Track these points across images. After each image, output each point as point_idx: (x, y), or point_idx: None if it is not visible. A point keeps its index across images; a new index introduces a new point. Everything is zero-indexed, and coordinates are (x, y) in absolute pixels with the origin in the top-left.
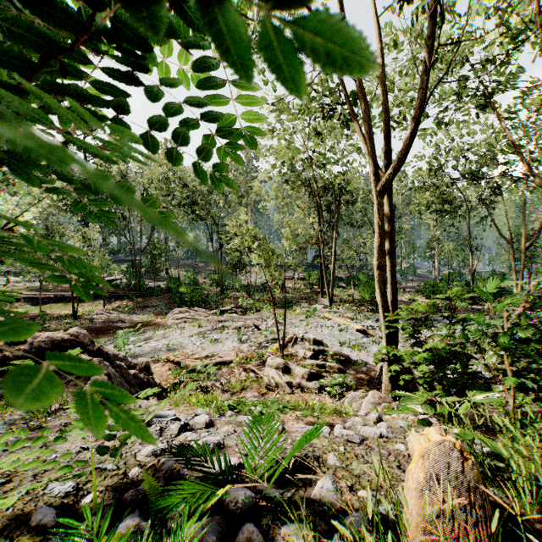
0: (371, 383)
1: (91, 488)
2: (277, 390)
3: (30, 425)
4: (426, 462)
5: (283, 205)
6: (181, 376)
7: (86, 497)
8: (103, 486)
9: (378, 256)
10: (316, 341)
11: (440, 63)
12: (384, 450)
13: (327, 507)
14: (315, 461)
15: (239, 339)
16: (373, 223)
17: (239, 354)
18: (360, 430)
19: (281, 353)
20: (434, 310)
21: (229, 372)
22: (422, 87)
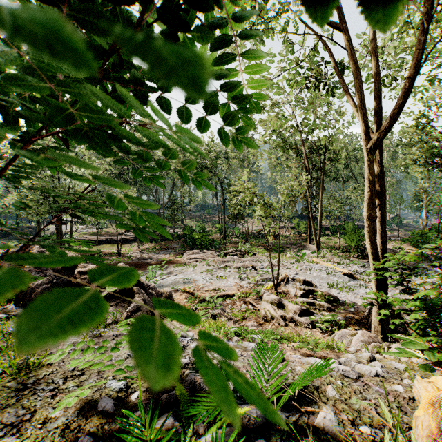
0: (359, 322)
1: (136, 387)
2: (272, 322)
3: (93, 333)
4: (437, 411)
5: (275, 166)
6: (195, 304)
7: (133, 394)
8: (145, 387)
9: (368, 208)
10: (306, 282)
11: (431, 24)
12: (381, 390)
13: (331, 436)
14: (315, 390)
15: (239, 276)
16: (357, 178)
17: (239, 289)
18: (355, 367)
19: (275, 290)
20: (422, 258)
21: (232, 303)
22: (415, 48)
